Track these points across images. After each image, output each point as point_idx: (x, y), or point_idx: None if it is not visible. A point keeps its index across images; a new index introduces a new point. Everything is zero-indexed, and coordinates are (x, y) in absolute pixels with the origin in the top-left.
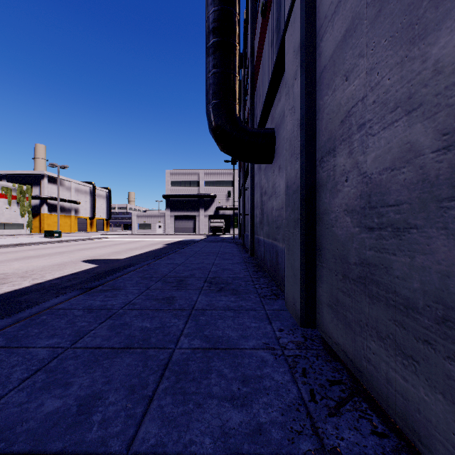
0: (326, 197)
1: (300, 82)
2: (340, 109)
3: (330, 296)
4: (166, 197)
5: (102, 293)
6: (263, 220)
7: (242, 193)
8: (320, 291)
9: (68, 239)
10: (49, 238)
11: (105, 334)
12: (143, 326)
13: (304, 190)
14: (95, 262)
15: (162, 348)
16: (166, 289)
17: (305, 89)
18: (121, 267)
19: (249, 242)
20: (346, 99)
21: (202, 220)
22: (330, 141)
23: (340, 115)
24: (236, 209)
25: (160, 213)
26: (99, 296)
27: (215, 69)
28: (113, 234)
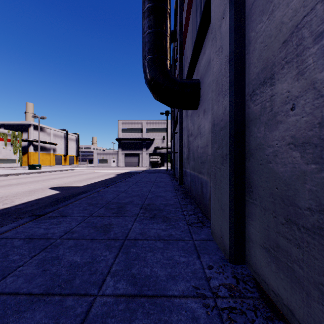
0: (260, 131)
1: (229, 18)
2: (282, 28)
3: (266, 237)
4: (118, 140)
5: (50, 220)
6: (189, 156)
7: (173, 136)
8: (252, 229)
9: (45, 171)
10: (32, 170)
11: (31, 272)
12: (73, 261)
13: (233, 125)
14: (59, 189)
15: (83, 295)
16: (106, 216)
17: (234, 23)
18: (78, 193)
19: (178, 174)
20: (292, 12)
21: (144, 156)
22: (266, 69)
23: (281, 35)
24: (169, 148)
25: (114, 152)
26: (46, 223)
27: (149, 29)
28: (80, 167)
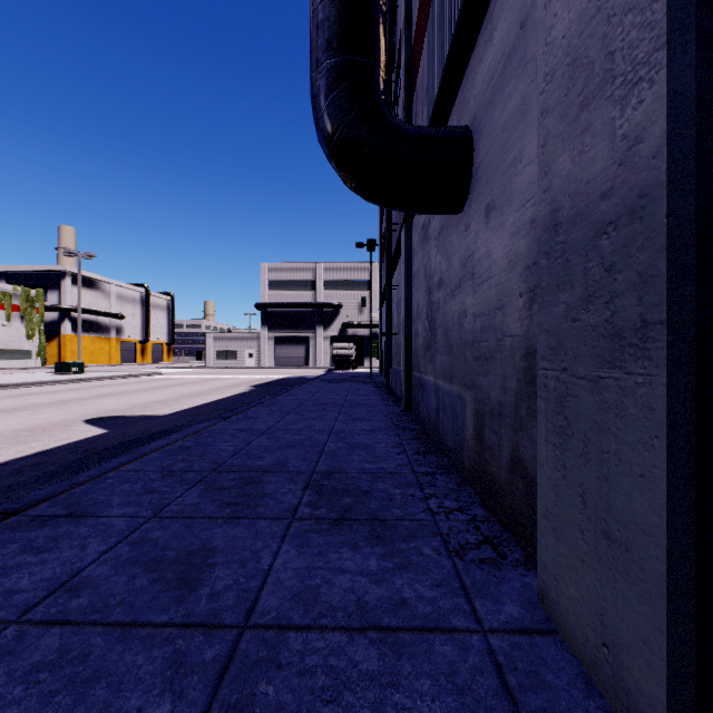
0: None
1: None
2: None
3: None
4: (261, 307)
5: (28, 531)
6: (434, 342)
7: (387, 296)
8: None
9: (92, 377)
10: (63, 374)
11: None
12: None
13: (694, 194)
14: (107, 424)
15: None
16: (200, 516)
17: None
18: (150, 436)
19: (402, 385)
20: None
21: (319, 344)
22: None
23: None
24: (375, 326)
25: (251, 334)
26: (9, 544)
27: None
28: (175, 368)
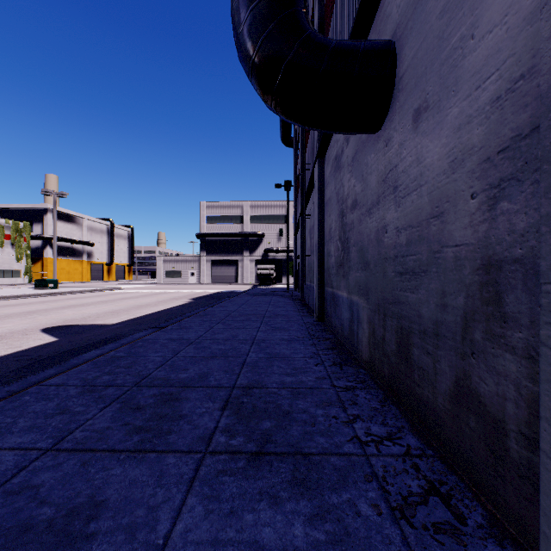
0: None
1: None
2: None
3: None
4: (201, 236)
5: None
6: (347, 260)
7: (301, 225)
8: None
9: (64, 291)
10: (41, 289)
11: None
12: None
13: None
14: (60, 332)
15: None
16: (103, 449)
17: None
18: (93, 344)
19: (315, 299)
20: None
21: (246, 265)
22: None
23: None
24: (290, 251)
25: (193, 257)
26: None
27: None
28: (133, 284)
